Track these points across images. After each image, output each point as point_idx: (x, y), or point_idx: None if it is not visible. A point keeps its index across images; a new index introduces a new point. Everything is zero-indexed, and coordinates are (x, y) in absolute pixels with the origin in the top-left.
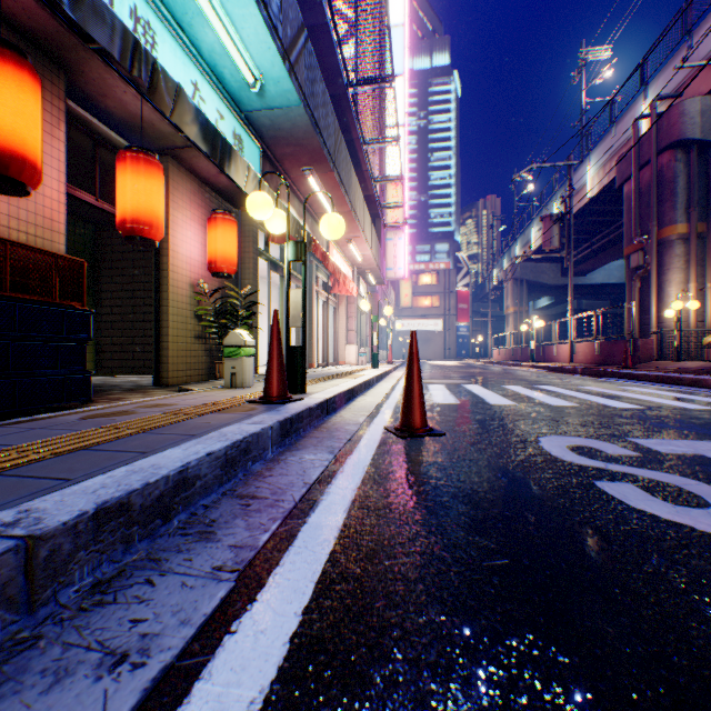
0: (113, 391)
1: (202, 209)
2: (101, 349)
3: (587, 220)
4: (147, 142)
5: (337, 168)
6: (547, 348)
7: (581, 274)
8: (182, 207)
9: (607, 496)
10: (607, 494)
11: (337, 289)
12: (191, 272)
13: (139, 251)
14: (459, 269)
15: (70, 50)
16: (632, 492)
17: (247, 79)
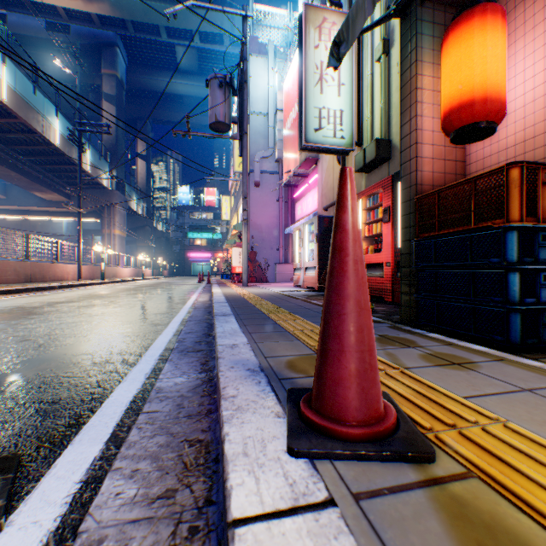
0: None
1: None
2: None
3: None
4: None
5: None
6: None
7: None
8: None
9: None
10: None
11: None
12: None
13: None
14: None
15: None
16: None
17: None
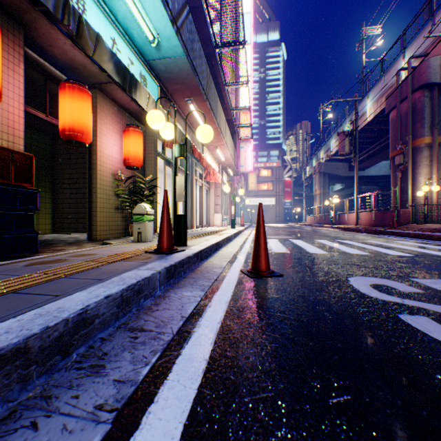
0: (59, 244)
1: (120, 125)
2: (56, 216)
3: (366, 135)
4: (82, 79)
5: (208, 99)
6: (341, 215)
7: (362, 170)
8: (106, 123)
9: (412, 328)
10: (412, 327)
11: (208, 178)
12: (112, 166)
13: (80, 153)
14: (285, 166)
15: (25, 12)
16: (430, 325)
17: (148, 37)
